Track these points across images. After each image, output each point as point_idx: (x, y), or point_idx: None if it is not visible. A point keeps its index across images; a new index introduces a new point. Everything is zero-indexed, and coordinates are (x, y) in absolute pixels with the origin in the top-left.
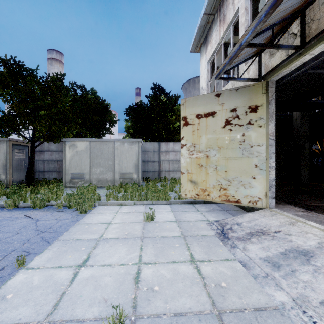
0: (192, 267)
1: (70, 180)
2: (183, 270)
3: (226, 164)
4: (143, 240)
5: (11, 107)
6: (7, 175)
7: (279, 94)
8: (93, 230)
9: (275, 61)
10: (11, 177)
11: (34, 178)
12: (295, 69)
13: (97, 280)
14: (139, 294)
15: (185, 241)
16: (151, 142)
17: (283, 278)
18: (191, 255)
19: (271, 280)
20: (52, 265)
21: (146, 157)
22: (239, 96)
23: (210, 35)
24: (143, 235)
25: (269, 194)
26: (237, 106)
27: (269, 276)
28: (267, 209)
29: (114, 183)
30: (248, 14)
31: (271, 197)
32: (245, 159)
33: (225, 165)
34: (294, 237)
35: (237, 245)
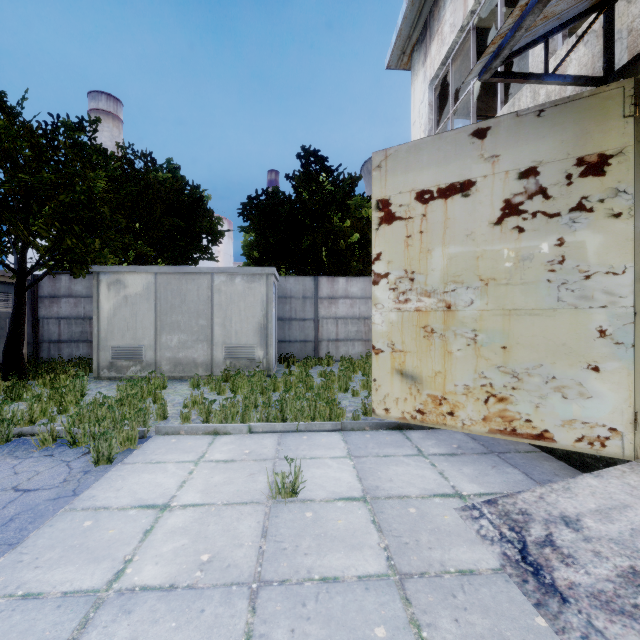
0: None
1: (110, 364)
2: None
3: (506, 329)
4: (255, 601)
5: None
6: None
7: None
8: (102, 542)
9: None
10: None
11: (39, 357)
12: None
13: None
14: None
15: (407, 605)
16: (298, 277)
17: None
18: None
19: None
20: None
21: (286, 309)
22: (546, 132)
23: (439, 16)
24: (260, 570)
25: None
26: (539, 160)
27: None
28: (639, 466)
29: (212, 368)
30: None
31: None
32: (565, 314)
33: (503, 330)
34: None
35: None
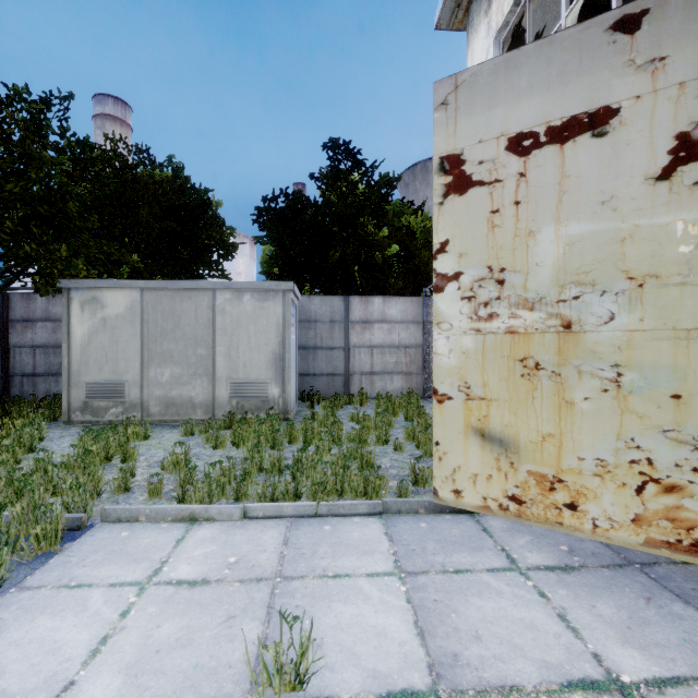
0: None
1: (84, 404)
2: None
3: (680, 363)
4: None
5: None
6: None
7: None
8: None
9: None
10: None
11: (9, 394)
12: None
13: None
14: None
15: None
16: (324, 296)
17: None
18: None
19: None
20: None
21: (309, 336)
22: None
23: None
24: None
25: None
26: None
27: None
28: None
29: (214, 410)
30: None
31: None
32: None
33: (674, 366)
34: None
35: None
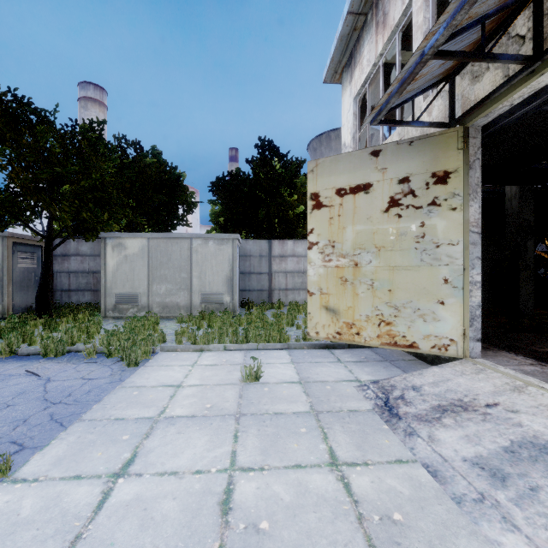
0: (334, 477)
1: (114, 307)
2: (316, 484)
3: (391, 278)
4: (239, 420)
5: (9, 177)
6: (3, 298)
7: (485, 152)
8: (148, 400)
9: (483, 88)
10: (12, 301)
11: (53, 303)
12: (520, 102)
13: (147, 507)
14: (230, 539)
15: (318, 421)
16: (256, 240)
17: (515, 503)
18: (331, 452)
19: (492, 508)
20: (63, 473)
21: (246, 265)
22: (414, 155)
23: (360, 51)
24: (240, 410)
25: (469, 333)
26: (410, 173)
27: (485, 498)
28: (466, 361)
29: (191, 310)
30: (429, 9)
31: (474, 337)
32: (425, 269)
33: (389, 279)
34: (526, 416)
35: (417, 430)
